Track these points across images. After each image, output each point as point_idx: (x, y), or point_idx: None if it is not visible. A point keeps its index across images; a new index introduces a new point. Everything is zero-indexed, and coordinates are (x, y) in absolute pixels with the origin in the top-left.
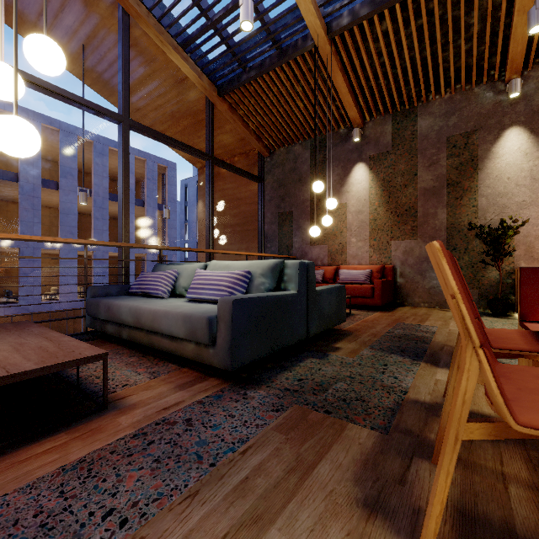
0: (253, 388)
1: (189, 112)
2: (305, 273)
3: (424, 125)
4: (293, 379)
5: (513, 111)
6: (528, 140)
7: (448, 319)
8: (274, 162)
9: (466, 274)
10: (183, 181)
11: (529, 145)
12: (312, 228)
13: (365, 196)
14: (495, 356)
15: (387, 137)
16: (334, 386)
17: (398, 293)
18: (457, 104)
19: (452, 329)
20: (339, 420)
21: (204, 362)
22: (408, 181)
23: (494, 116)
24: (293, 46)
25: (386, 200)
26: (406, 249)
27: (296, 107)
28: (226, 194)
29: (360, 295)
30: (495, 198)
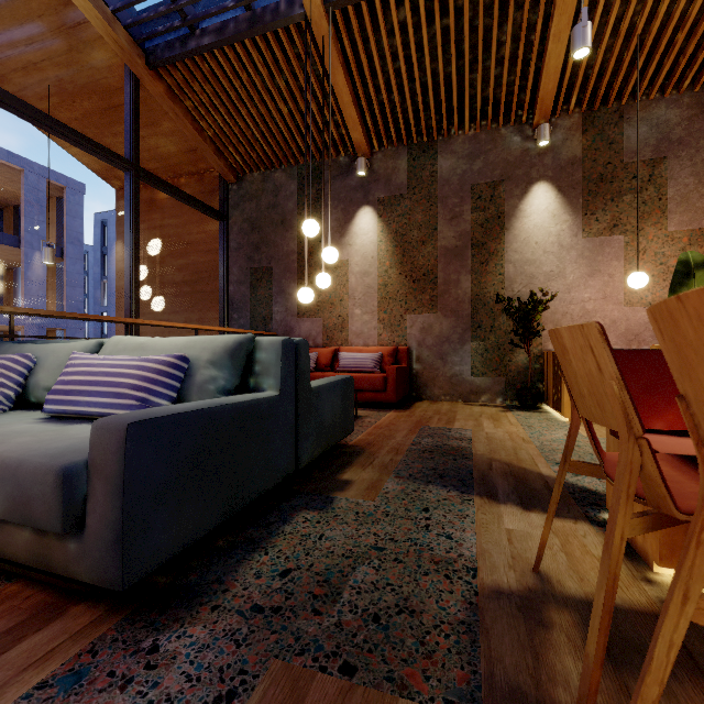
0: (177, 623)
1: (94, 87)
2: (293, 359)
3: (446, 165)
4: (271, 573)
5: (541, 163)
6: (556, 199)
7: (479, 417)
8: (245, 192)
9: (492, 359)
10: (98, 215)
11: (557, 205)
12: (301, 290)
13: (372, 252)
14: (671, 522)
15: (401, 176)
16: (353, 580)
17: (415, 383)
18: (483, 144)
19: (490, 432)
20: (377, 695)
21: (55, 572)
22: (427, 237)
23: (522, 166)
24: (273, 11)
25: (399, 259)
26: (424, 326)
27: (278, 112)
28: (166, 235)
29: (369, 388)
30: (523, 265)
